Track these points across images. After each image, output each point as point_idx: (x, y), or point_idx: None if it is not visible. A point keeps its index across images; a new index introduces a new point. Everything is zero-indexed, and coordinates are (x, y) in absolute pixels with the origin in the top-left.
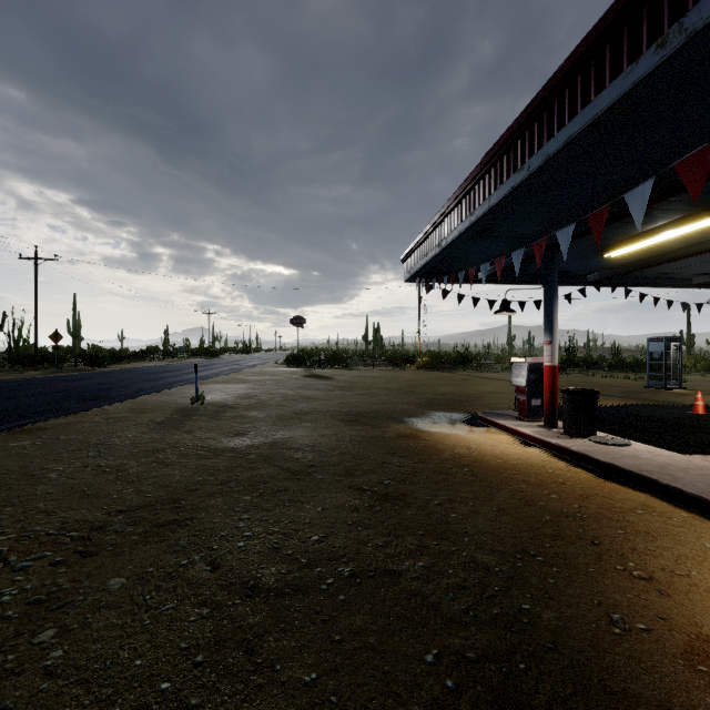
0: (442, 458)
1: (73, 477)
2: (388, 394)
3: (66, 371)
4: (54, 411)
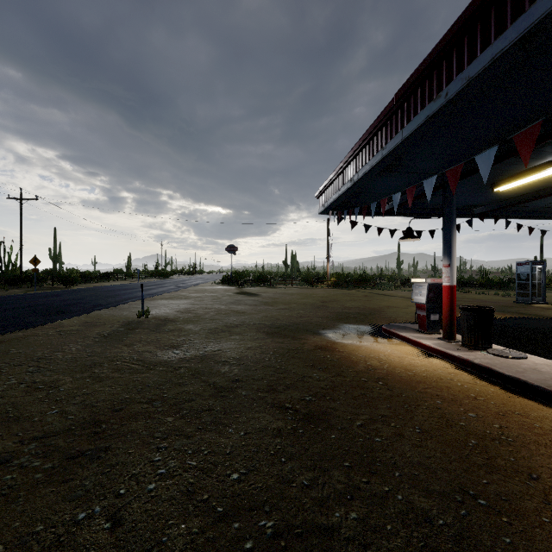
0: (357, 371)
1: (3, 395)
2: (305, 308)
3: (44, 289)
4: (16, 324)
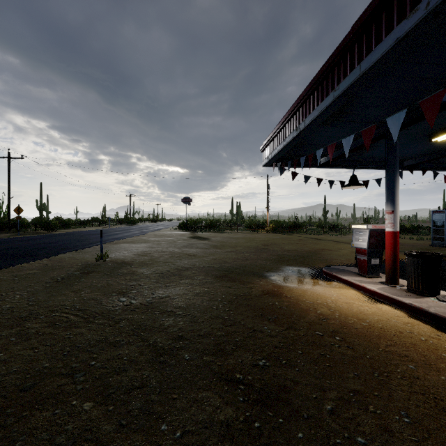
0: (308, 321)
1: None
2: (249, 251)
3: (27, 233)
4: None
